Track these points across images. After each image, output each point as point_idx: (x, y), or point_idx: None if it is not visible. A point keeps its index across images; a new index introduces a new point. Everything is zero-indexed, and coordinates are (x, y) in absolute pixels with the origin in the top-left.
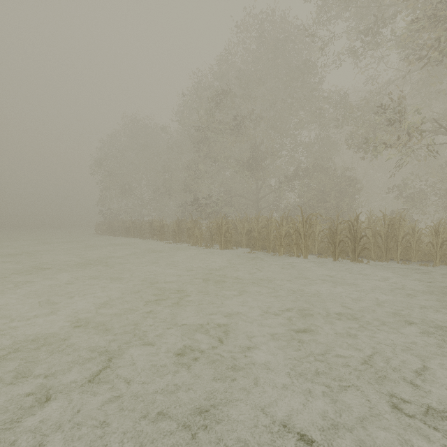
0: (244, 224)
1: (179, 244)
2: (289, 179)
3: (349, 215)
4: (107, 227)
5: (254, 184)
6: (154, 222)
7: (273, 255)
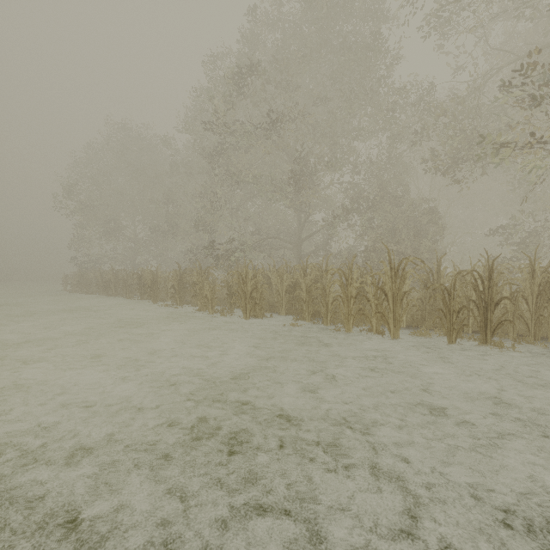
0: (282, 277)
1: (180, 308)
2: (346, 210)
3: (453, 262)
4: (77, 280)
5: (293, 222)
6: (145, 273)
7: (335, 331)
